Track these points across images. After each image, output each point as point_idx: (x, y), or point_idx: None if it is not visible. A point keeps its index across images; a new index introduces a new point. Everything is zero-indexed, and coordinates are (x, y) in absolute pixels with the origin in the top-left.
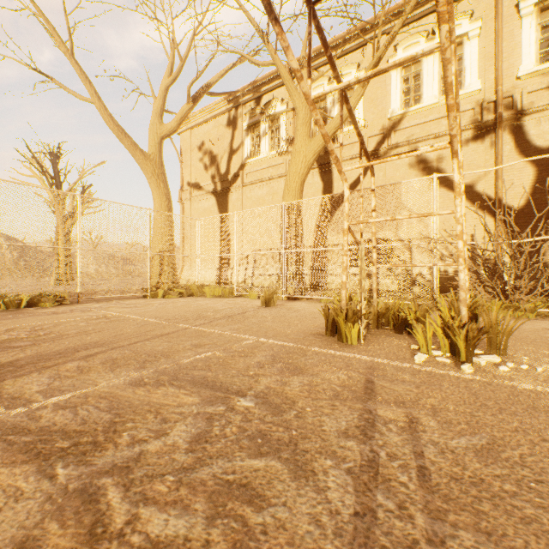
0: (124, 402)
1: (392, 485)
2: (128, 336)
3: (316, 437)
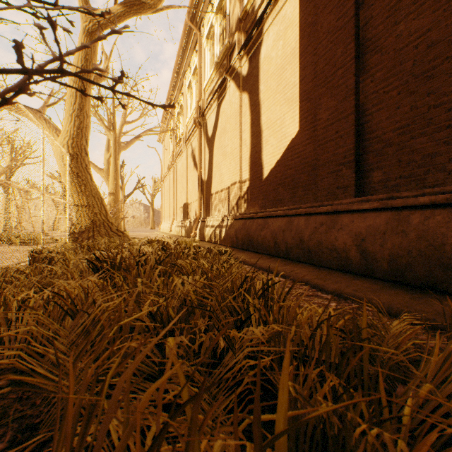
0: None
1: None
2: None
3: None
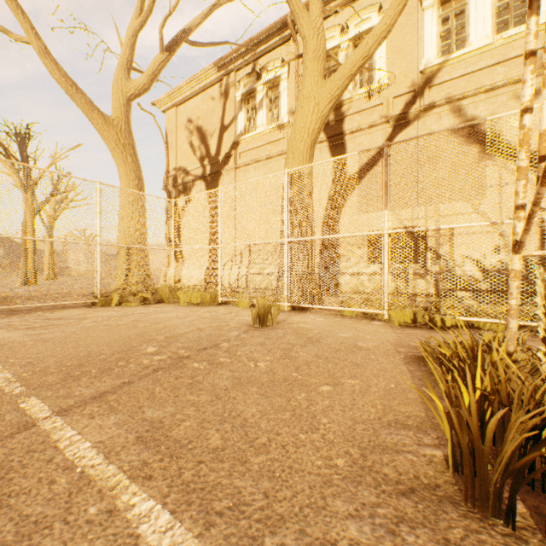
0: None
1: None
2: None
3: None
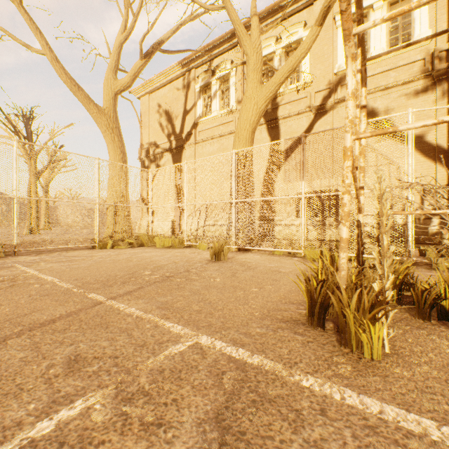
0: None
1: None
2: None
3: None
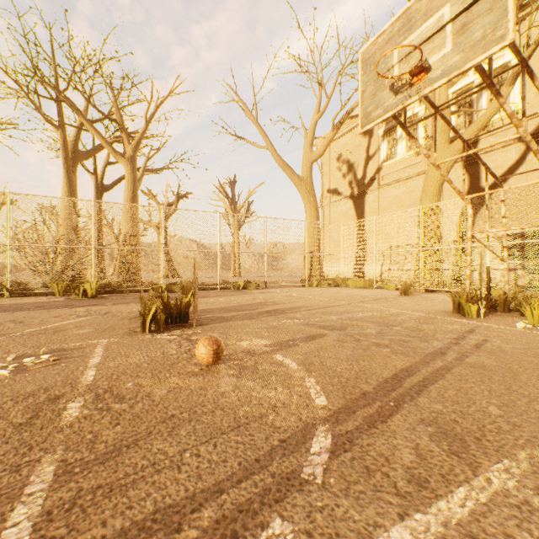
0: (340, 323)
1: (459, 346)
2: (317, 305)
3: (430, 337)
